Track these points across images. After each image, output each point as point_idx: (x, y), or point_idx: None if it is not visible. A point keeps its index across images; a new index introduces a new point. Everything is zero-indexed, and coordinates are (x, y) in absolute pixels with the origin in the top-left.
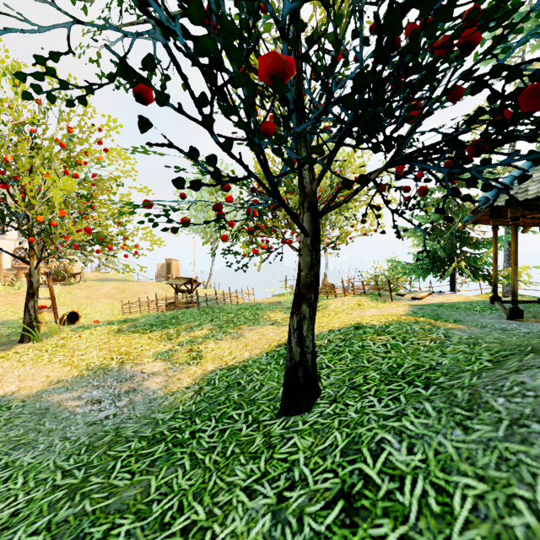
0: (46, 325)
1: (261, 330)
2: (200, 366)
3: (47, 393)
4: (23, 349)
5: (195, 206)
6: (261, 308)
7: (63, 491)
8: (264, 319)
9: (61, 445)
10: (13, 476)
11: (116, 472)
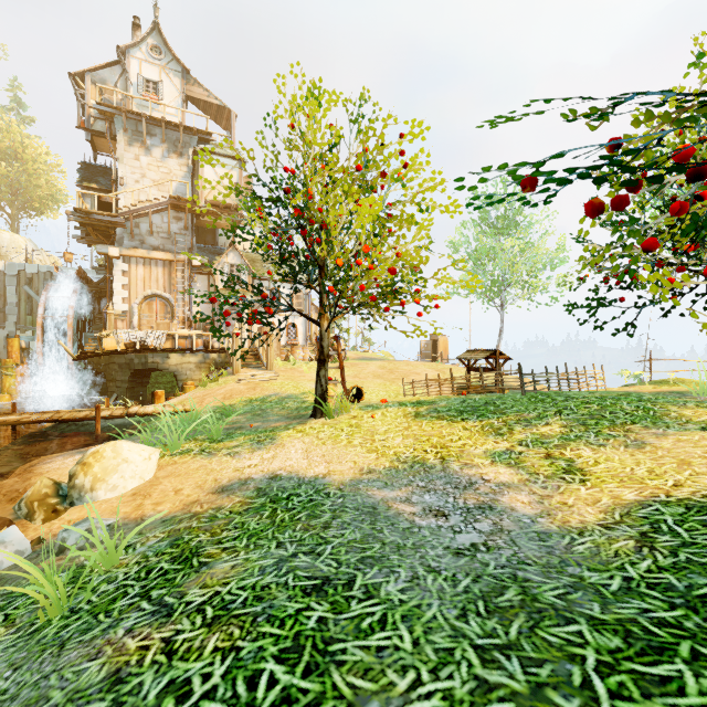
0: (332, 400)
1: (689, 437)
2: (595, 488)
3: (363, 484)
4: (317, 425)
5: (474, 258)
6: (647, 399)
7: (506, 704)
8: (673, 418)
9: (433, 582)
10: (387, 618)
11: (606, 705)
